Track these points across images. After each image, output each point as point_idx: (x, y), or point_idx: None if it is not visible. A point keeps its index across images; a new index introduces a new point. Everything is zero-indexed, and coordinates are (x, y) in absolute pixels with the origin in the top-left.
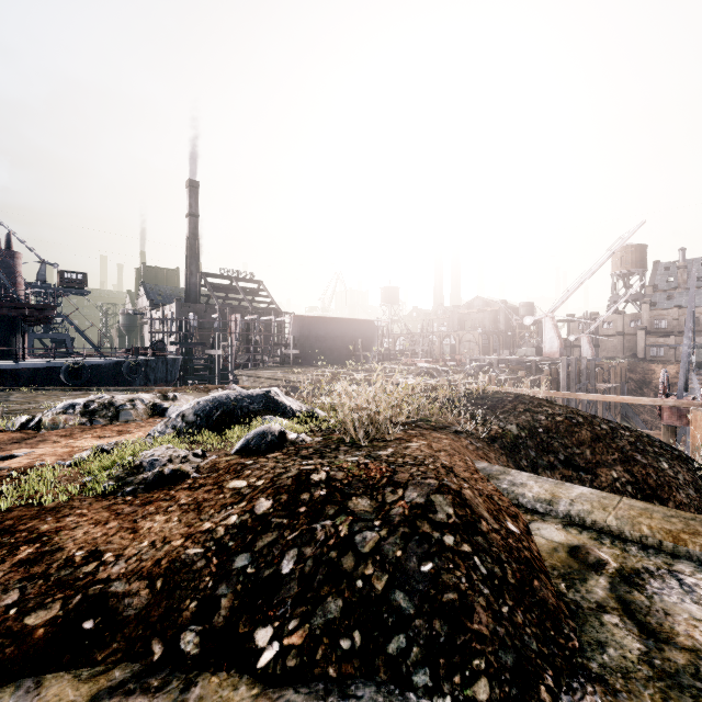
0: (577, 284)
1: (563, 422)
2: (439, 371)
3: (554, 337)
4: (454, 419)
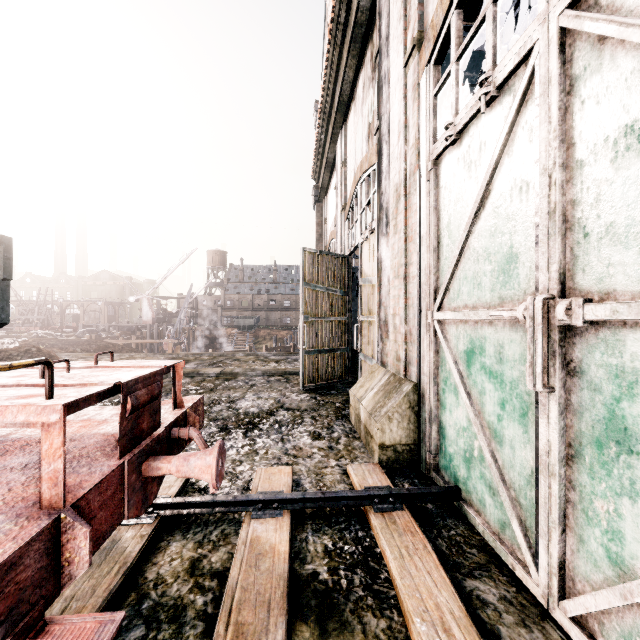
0: (163, 278)
1: (102, 347)
2: (53, 335)
3: (149, 311)
4: (50, 349)
